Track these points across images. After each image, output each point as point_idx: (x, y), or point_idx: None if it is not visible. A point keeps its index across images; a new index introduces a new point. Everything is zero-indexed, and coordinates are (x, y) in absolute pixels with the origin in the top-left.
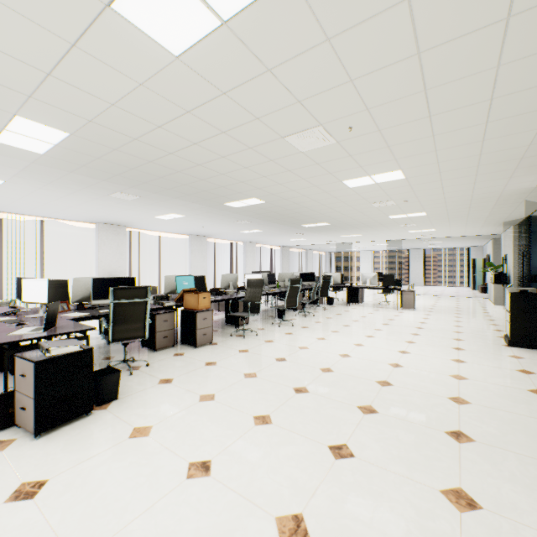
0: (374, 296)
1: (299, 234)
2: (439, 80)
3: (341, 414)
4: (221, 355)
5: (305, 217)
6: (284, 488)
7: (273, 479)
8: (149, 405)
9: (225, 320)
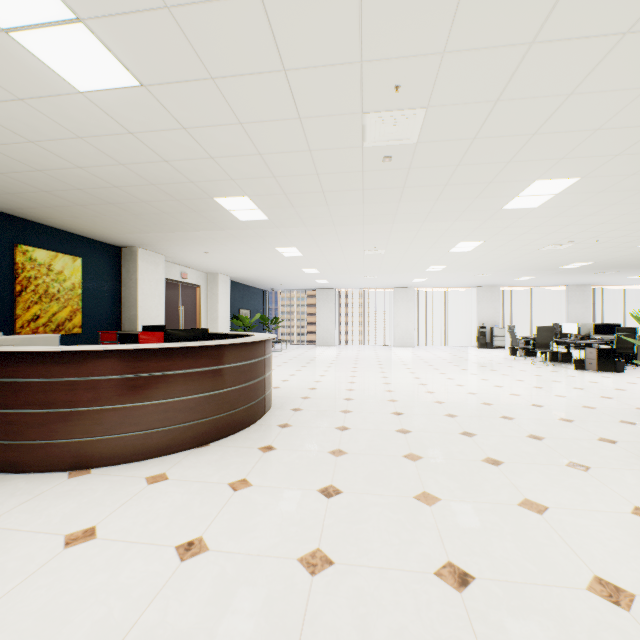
0: None
1: None
2: None
3: None
4: None
5: None
6: None
7: None
8: None
9: None
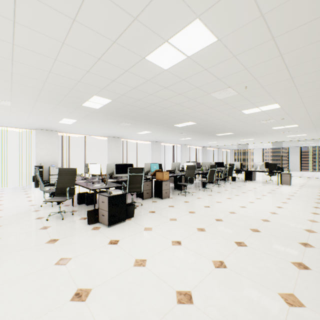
0: (263, 177)
1: (214, 139)
2: (294, 63)
3: (240, 230)
4: (175, 203)
5: (218, 130)
6: (214, 252)
7: (209, 249)
8: (148, 220)
9: (174, 187)
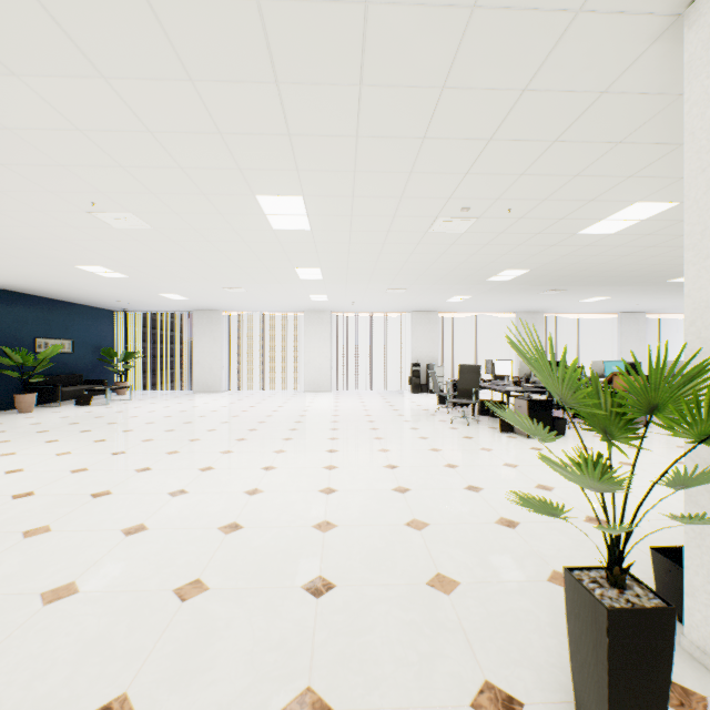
0: None
1: None
2: None
3: None
4: (654, 433)
5: None
6: None
7: None
8: (588, 442)
9: None
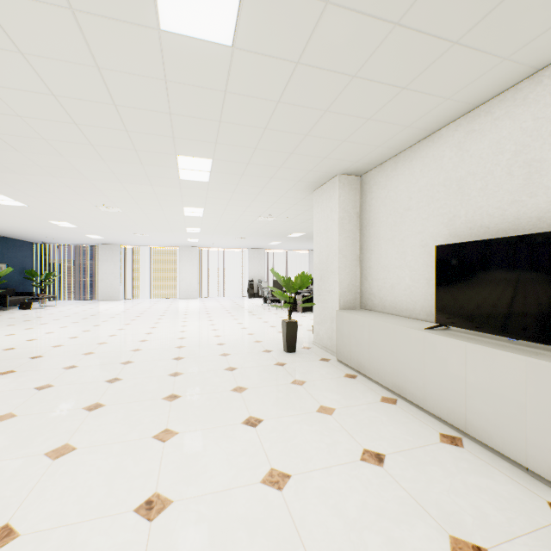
0: None
1: None
2: None
3: None
4: None
5: None
6: None
7: None
8: None
9: None
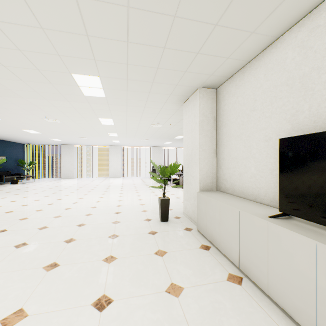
0: None
1: None
2: None
3: None
4: None
5: None
6: None
7: None
8: None
9: None
